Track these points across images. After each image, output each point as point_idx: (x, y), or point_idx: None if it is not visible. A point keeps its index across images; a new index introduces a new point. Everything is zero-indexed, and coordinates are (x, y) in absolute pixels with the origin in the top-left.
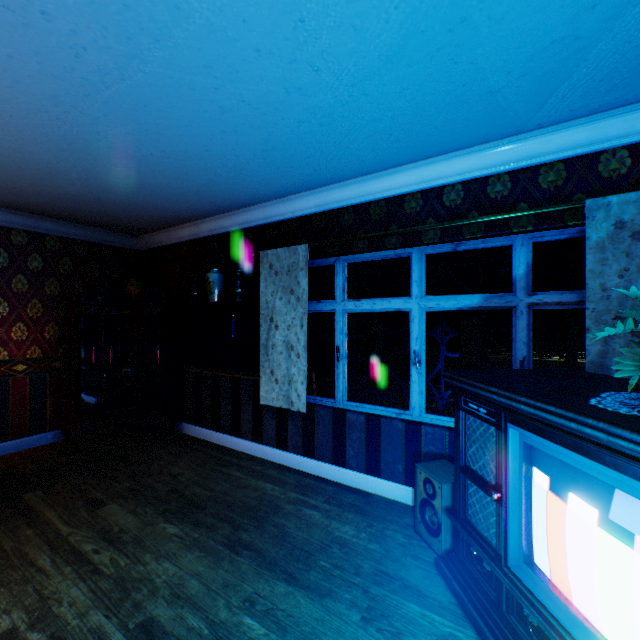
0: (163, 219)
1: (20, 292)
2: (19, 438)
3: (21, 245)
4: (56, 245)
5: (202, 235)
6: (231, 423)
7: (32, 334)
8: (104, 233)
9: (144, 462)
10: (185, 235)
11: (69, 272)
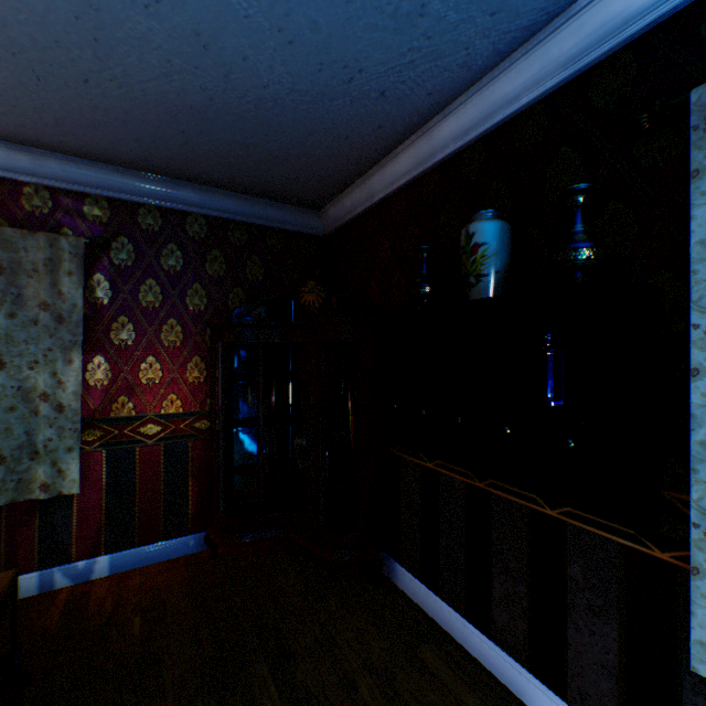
0: (357, 136)
1: (149, 307)
2: (148, 543)
3: (151, 231)
4: (200, 230)
5: (438, 156)
6: (526, 635)
7: (166, 375)
8: (268, 207)
9: (316, 699)
10: (399, 174)
11: (219, 274)
